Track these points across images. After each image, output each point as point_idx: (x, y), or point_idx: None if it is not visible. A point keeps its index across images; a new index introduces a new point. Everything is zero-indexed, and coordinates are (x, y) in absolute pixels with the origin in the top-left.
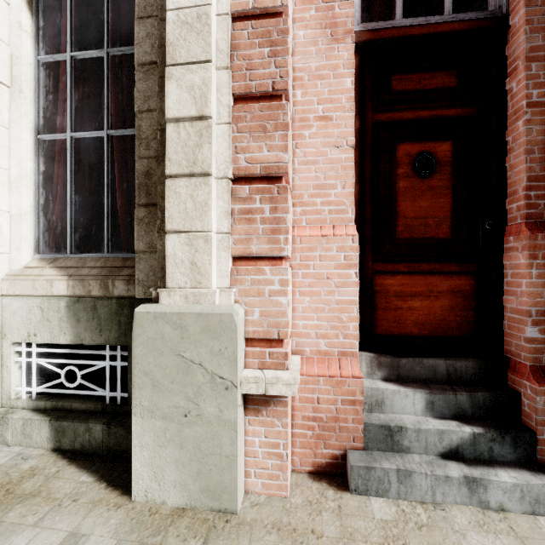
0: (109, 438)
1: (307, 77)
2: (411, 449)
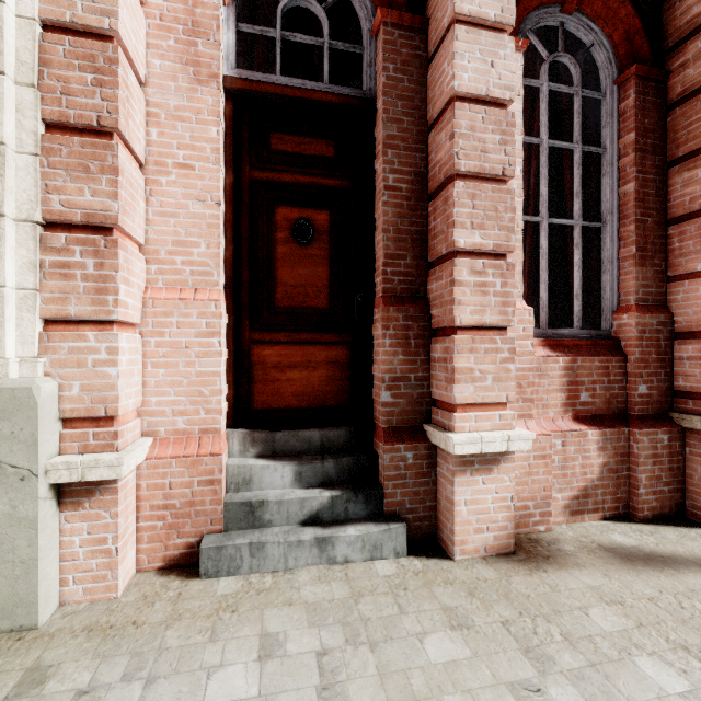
0: None
1: (165, 115)
2: (273, 522)
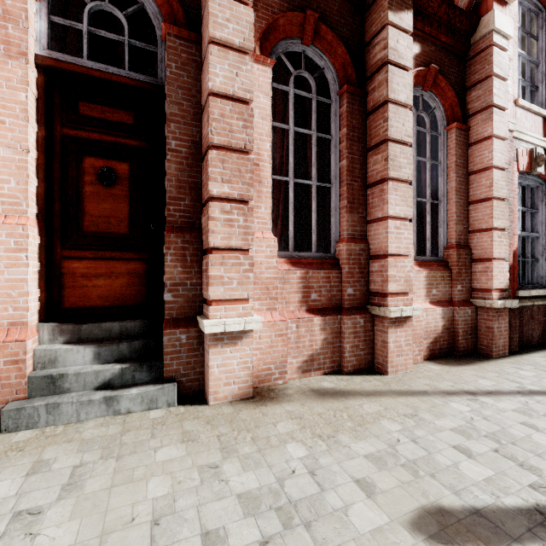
0: None
1: None
2: (72, 389)
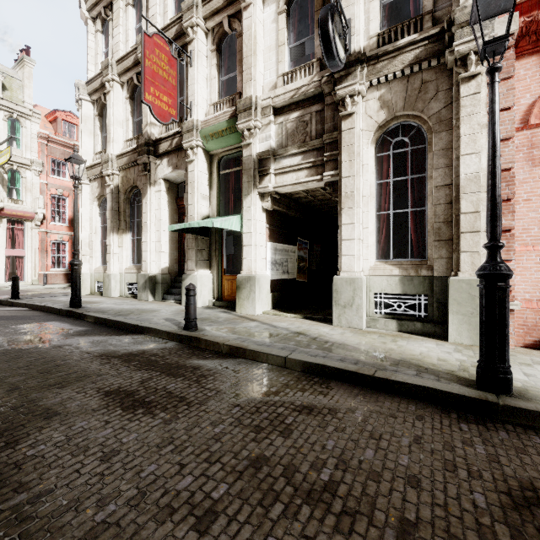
0: (423, 328)
1: (518, 183)
2: None
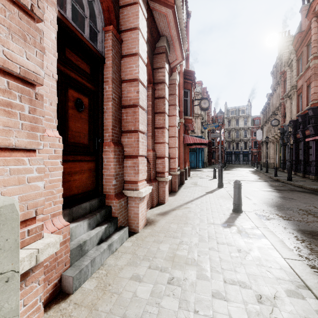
0: None
1: None
2: (88, 249)
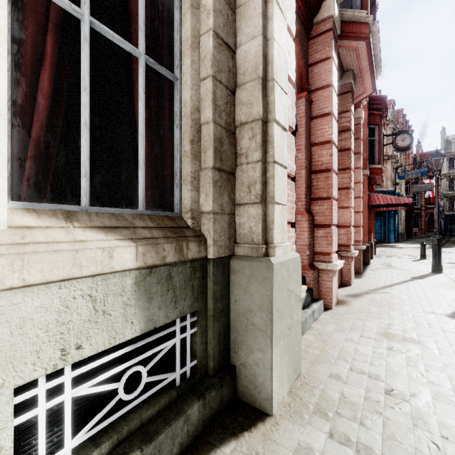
0: (204, 410)
1: None
2: None
